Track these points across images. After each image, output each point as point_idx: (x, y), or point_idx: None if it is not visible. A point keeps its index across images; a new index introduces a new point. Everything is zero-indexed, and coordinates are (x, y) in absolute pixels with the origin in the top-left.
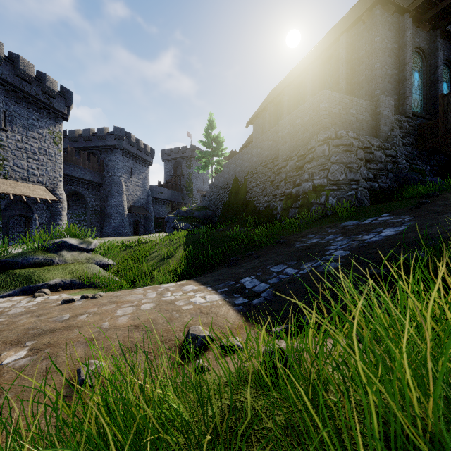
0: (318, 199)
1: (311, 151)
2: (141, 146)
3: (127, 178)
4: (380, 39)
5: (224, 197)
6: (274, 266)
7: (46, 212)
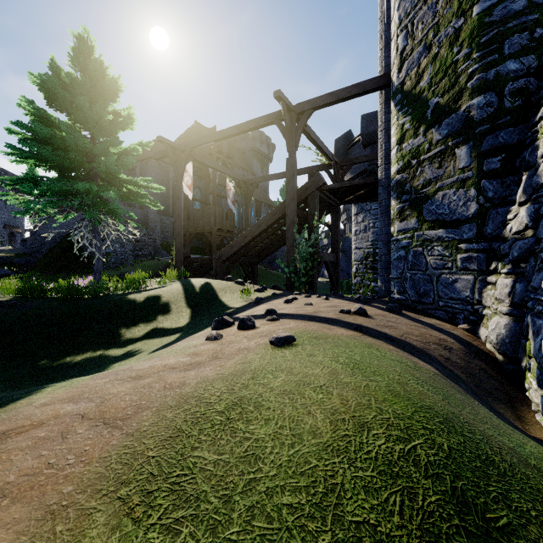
0: (107, 259)
1: (107, 235)
2: None
3: None
4: (155, 175)
5: (51, 247)
6: None
7: None
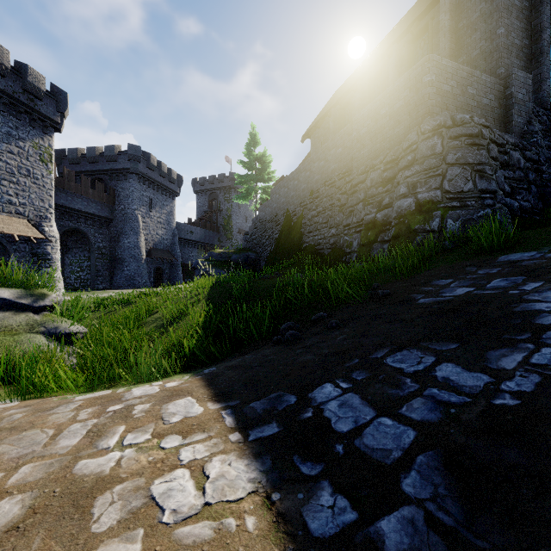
0: (428, 224)
1: (410, 150)
2: (165, 170)
3: (145, 212)
4: None
5: (272, 234)
6: (393, 352)
7: (29, 255)
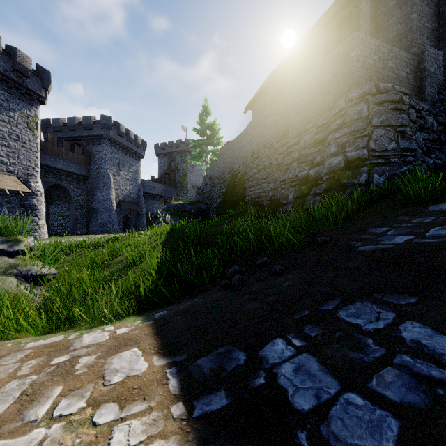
0: (356, 178)
1: (339, 115)
2: (132, 137)
3: (115, 171)
4: None
5: (220, 189)
6: (345, 304)
7: (18, 206)
